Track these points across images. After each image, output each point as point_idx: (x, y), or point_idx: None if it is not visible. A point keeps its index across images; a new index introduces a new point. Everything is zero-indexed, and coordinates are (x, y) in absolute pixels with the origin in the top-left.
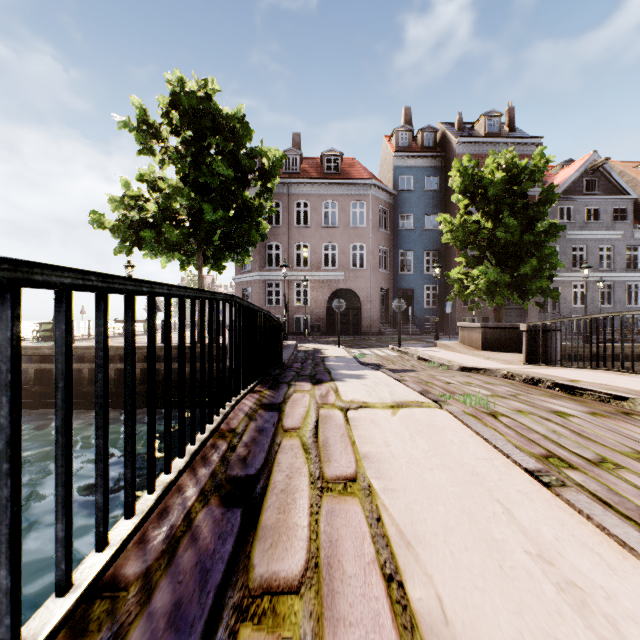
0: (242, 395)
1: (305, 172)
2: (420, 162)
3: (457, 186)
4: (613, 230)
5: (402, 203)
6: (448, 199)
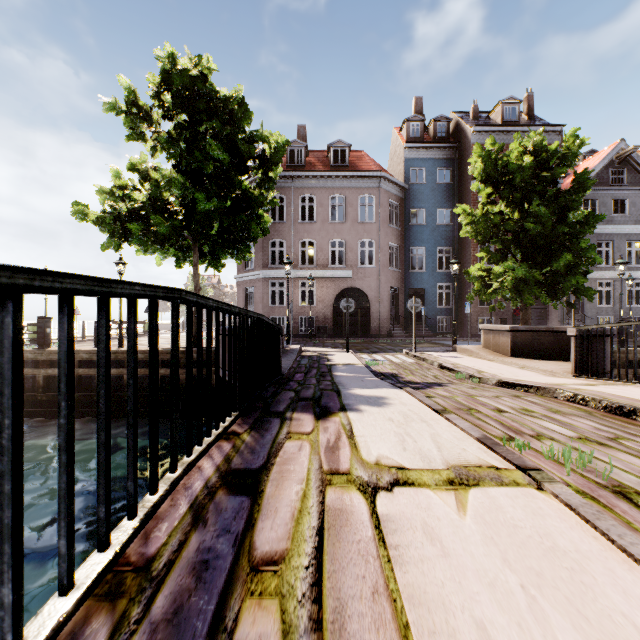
0: (202, 449)
1: (311, 165)
2: (432, 154)
3: (479, 173)
4: None
5: (413, 197)
6: (462, 192)
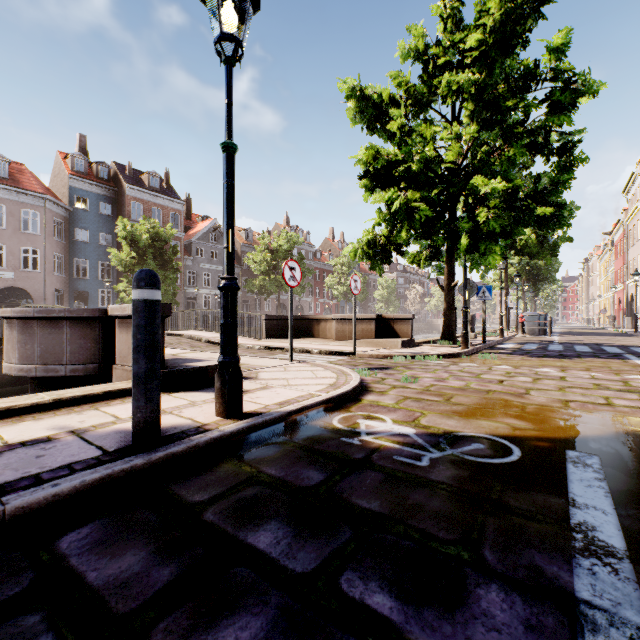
0: None
1: None
2: (96, 189)
3: (121, 234)
4: None
5: (78, 219)
6: None
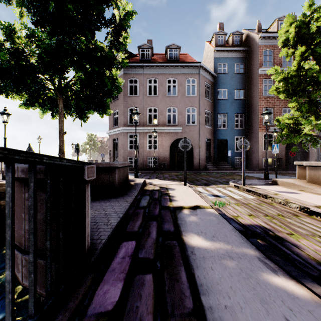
0: None
1: (155, 60)
2: (232, 54)
3: (293, 35)
4: None
5: (219, 82)
6: (251, 78)
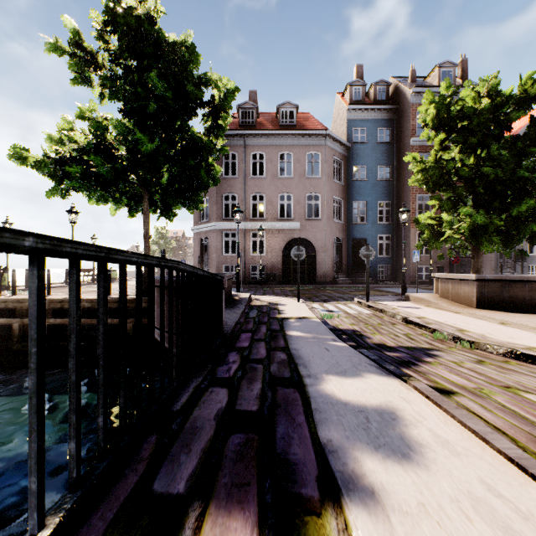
0: None
1: (261, 125)
2: (373, 115)
3: (431, 119)
4: None
5: (355, 155)
6: (401, 150)
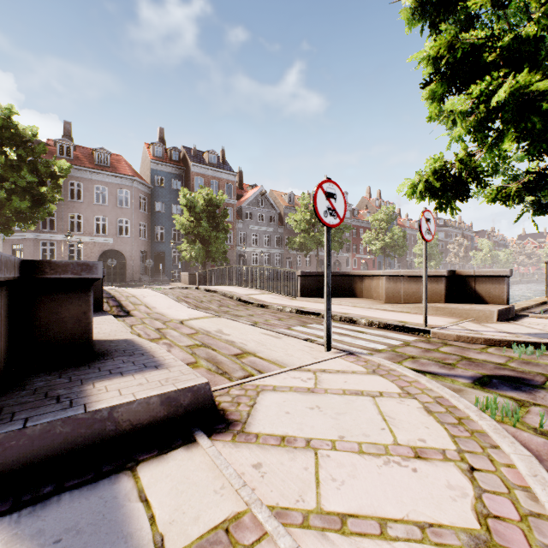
0: None
1: (78, 159)
2: (170, 170)
3: (182, 202)
4: (270, 227)
5: (157, 194)
6: None
